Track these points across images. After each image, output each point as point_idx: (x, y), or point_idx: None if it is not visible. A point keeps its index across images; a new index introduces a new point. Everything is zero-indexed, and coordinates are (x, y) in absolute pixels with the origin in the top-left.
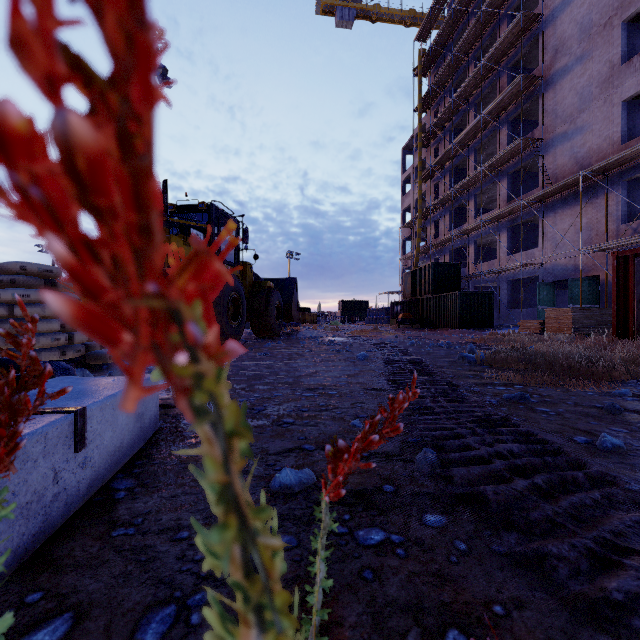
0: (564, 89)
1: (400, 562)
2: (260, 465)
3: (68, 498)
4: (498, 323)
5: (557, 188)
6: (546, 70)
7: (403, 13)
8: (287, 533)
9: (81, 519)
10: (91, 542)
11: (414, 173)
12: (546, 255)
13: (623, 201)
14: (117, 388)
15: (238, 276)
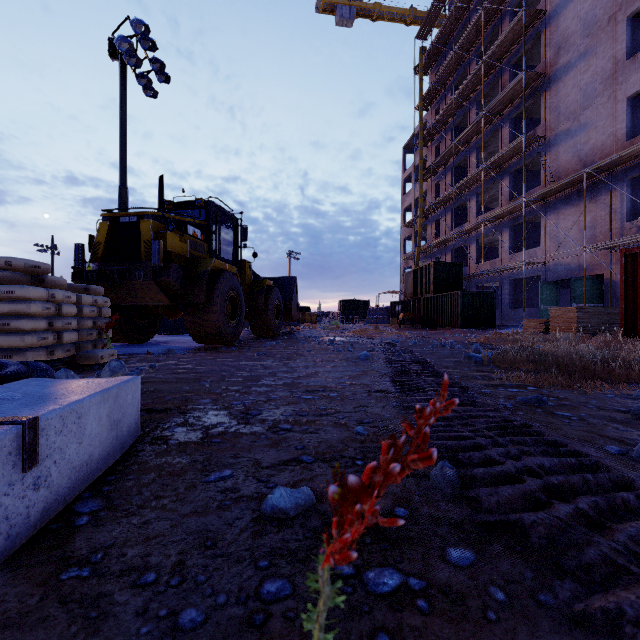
0: (567, 86)
1: (423, 620)
2: (251, 481)
3: (12, 529)
4: (500, 323)
5: (560, 186)
6: (549, 67)
7: (404, 11)
8: (279, 575)
9: (27, 555)
10: (32, 589)
11: (415, 172)
12: (549, 254)
13: (628, 199)
14: (87, 392)
15: (236, 274)
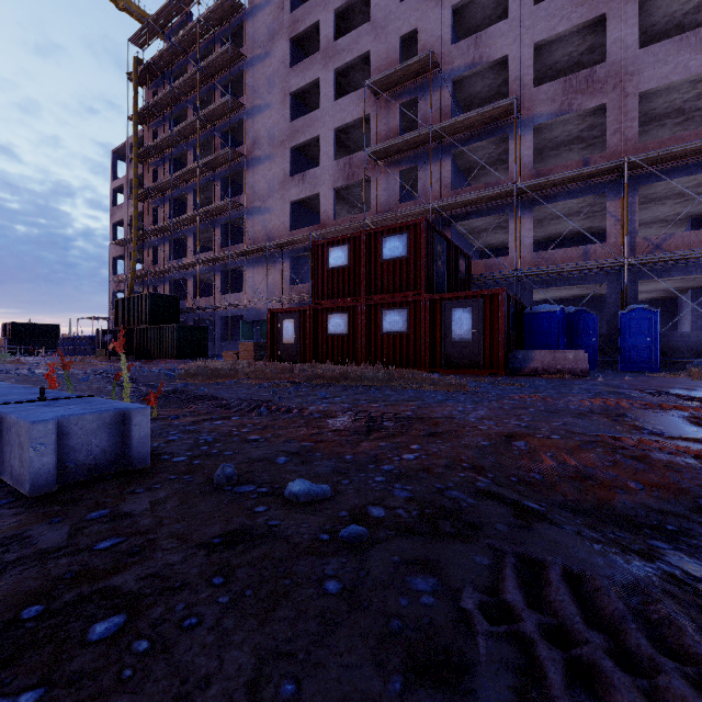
0: (259, 174)
1: None
2: None
3: None
4: (214, 354)
5: (254, 249)
6: (248, 152)
7: None
8: None
9: None
10: None
11: (129, 186)
12: (248, 299)
13: (291, 270)
14: None
15: None
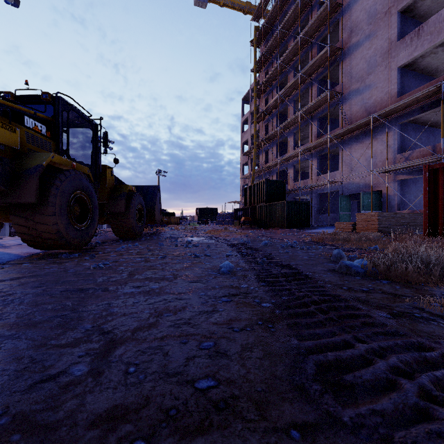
0: (357, 58)
1: None
2: None
3: None
4: (310, 224)
5: (353, 127)
6: (344, 44)
7: (242, 3)
8: None
9: None
10: None
11: (250, 117)
12: (344, 176)
13: (398, 138)
14: None
15: (89, 175)
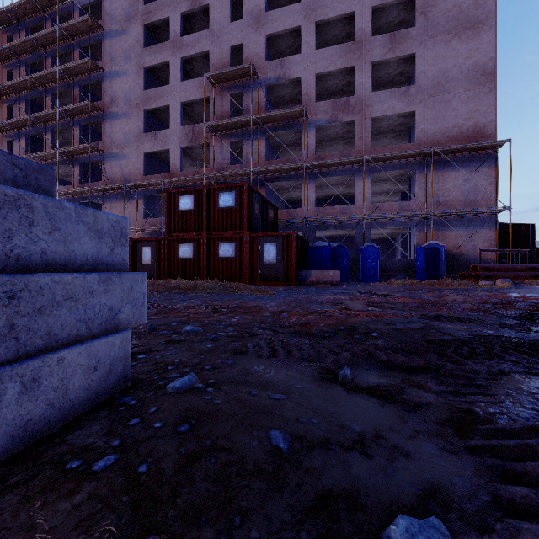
0: (117, 127)
1: None
2: None
3: None
4: None
5: (112, 187)
6: (106, 107)
7: None
8: None
9: None
10: None
11: None
12: None
13: (145, 206)
14: None
15: None
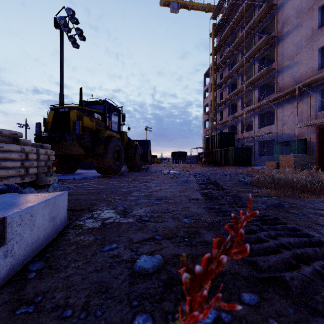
0: (288, 42)
1: None
2: (127, 251)
3: None
4: (253, 163)
5: (284, 93)
6: (278, 33)
7: (204, 5)
8: (144, 311)
9: None
10: None
11: (210, 87)
12: (278, 128)
13: (319, 100)
14: (36, 201)
15: (119, 138)
